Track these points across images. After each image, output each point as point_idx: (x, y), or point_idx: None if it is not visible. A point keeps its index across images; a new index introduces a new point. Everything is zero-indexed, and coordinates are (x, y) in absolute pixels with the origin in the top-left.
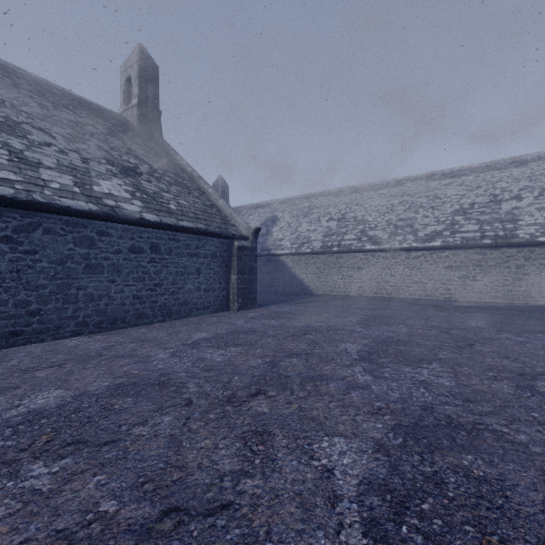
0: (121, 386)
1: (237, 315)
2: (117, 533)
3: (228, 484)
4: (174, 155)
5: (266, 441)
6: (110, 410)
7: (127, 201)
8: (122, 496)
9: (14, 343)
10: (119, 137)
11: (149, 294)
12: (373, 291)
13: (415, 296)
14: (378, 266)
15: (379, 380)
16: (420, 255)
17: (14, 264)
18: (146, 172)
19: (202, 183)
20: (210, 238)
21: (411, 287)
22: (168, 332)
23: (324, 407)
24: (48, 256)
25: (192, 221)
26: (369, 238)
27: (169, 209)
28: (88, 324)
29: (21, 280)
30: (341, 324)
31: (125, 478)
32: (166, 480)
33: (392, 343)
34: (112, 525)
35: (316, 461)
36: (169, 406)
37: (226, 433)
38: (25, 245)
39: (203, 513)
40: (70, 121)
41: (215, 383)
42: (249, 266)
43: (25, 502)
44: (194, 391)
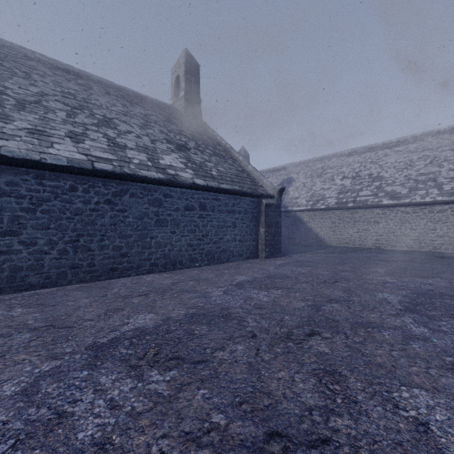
0: (194, 315)
1: (266, 262)
2: (234, 446)
3: (318, 418)
4: (211, 132)
5: (339, 381)
6: (192, 334)
7: (182, 170)
8: (226, 411)
9: (113, 276)
10: (173, 122)
11: (198, 243)
12: (391, 244)
13: (441, 250)
14: (397, 220)
15: (438, 333)
16: (446, 209)
17: (112, 219)
18: (193, 147)
19: (234, 153)
20: (243, 197)
21: (435, 241)
22: (215, 274)
23: (387, 355)
24: (133, 214)
25: (230, 184)
26: (386, 193)
27: (211, 175)
28: (158, 264)
29: (117, 231)
30: (369, 274)
31: (223, 395)
32: (259, 404)
33: (435, 296)
34: (227, 437)
35: (403, 411)
36: (238, 336)
37: (297, 367)
38: (119, 206)
39: (304, 443)
40: (141, 114)
41: (269, 320)
42: (274, 220)
43: (155, 402)
44: (254, 325)
